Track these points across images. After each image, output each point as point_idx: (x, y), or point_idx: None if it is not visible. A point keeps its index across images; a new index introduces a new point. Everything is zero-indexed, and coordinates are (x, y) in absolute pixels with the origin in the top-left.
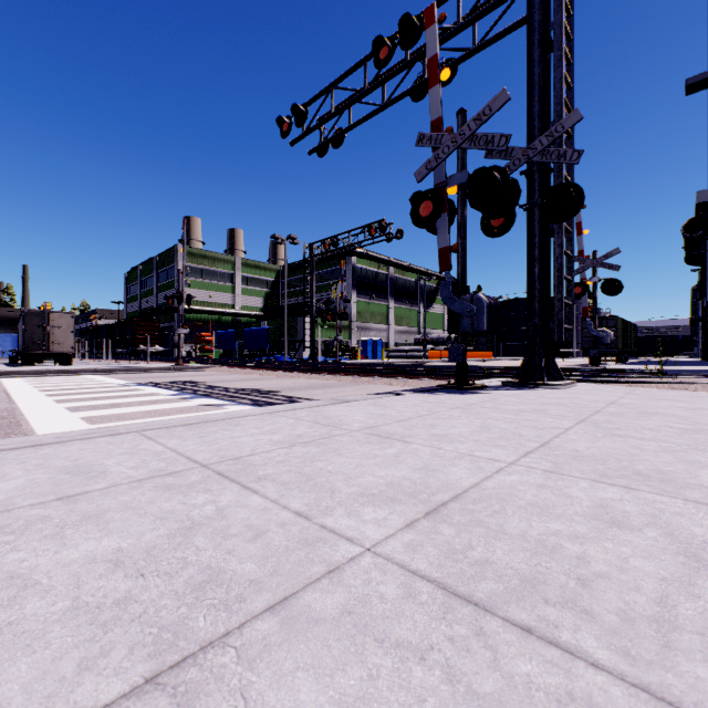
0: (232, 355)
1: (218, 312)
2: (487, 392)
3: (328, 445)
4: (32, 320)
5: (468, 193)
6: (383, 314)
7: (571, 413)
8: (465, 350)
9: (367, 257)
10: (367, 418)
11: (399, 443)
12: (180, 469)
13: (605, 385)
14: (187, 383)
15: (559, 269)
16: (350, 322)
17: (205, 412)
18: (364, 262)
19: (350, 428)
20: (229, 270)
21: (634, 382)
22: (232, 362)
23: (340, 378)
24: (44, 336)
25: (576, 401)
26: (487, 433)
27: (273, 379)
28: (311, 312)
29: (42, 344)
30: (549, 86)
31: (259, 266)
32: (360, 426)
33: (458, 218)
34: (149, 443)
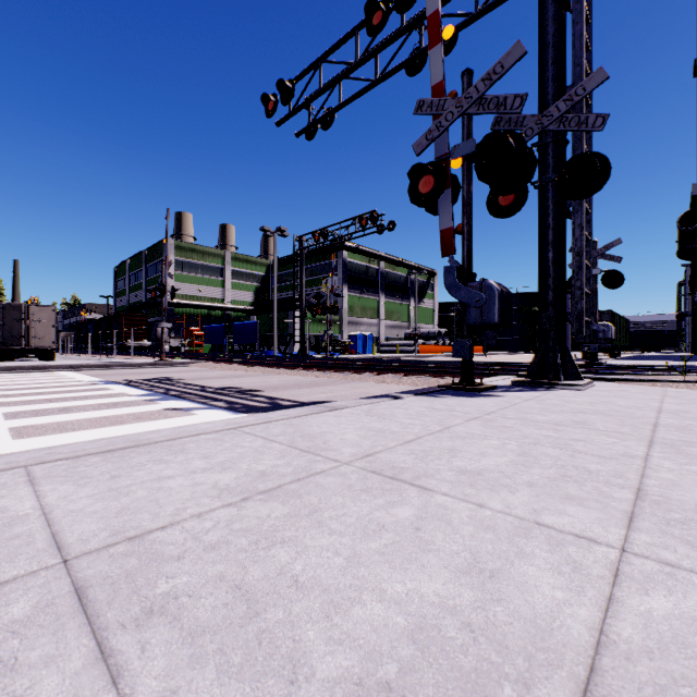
0: (222, 350)
1: (207, 306)
2: (499, 394)
3: (302, 497)
4: (11, 313)
5: (476, 164)
6: (373, 309)
7: (624, 427)
8: (471, 345)
9: (358, 251)
10: (362, 437)
11: (414, 490)
12: (12, 575)
13: (626, 384)
14: (164, 380)
15: (578, 253)
16: (340, 316)
17: (166, 419)
18: (355, 257)
19: (338, 457)
20: (219, 264)
21: (658, 381)
22: (219, 357)
23: (329, 375)
24: (24, 331)
25: (614, 407)
26: (537, 466)
27: (258, 376)
28: (301, 306)
29: (21, 339)
30: (565, 47)
31: (249, 260)
32: (352, 453)
33: (463, 194)
34: (22, 492)
